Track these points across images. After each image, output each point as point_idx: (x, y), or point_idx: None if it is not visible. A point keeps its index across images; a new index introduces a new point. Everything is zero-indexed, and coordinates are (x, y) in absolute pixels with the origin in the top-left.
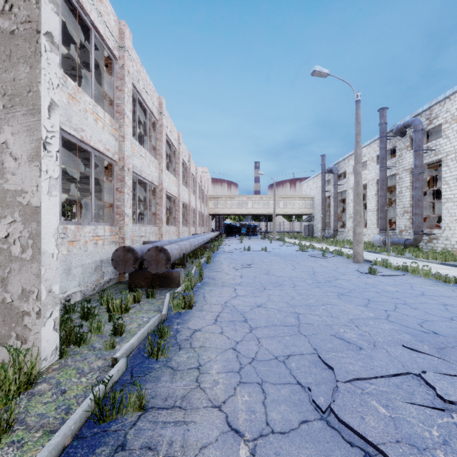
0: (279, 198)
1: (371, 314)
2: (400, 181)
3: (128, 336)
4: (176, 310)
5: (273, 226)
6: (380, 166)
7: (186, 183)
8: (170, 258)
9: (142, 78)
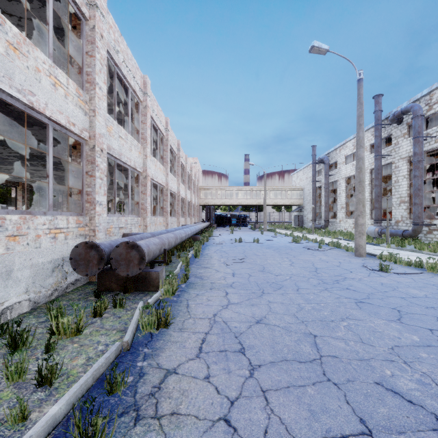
0: (269, 188)
1: (415, 337)
2: (397, 169)
3: (61, 387)
4: (146, 331)
5: (264, 217)
6: (375, 154)
7: (175, 173)
8: (144, 256)
9: (121, 50)
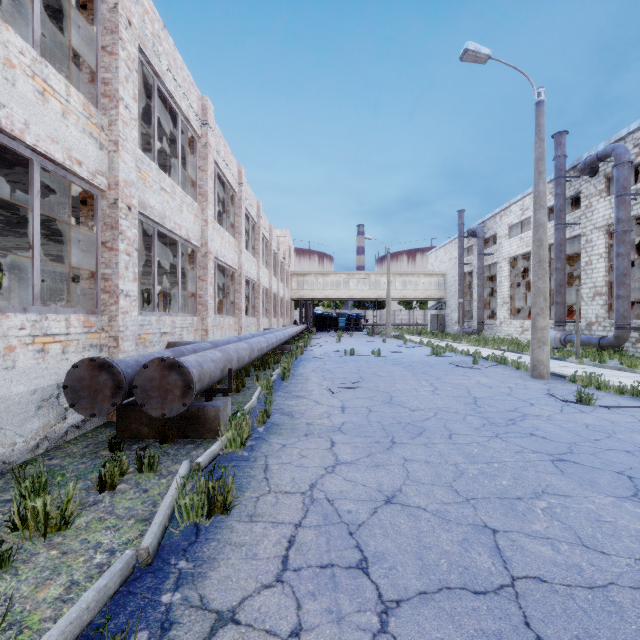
0: (395, 275)
1: None
2: (589, 245)
3: None
4: (188, 521)
5: (387, 317)
6: (555, 222)
7: (254, 250)
8: (191, 383)
9: (165, 51)
